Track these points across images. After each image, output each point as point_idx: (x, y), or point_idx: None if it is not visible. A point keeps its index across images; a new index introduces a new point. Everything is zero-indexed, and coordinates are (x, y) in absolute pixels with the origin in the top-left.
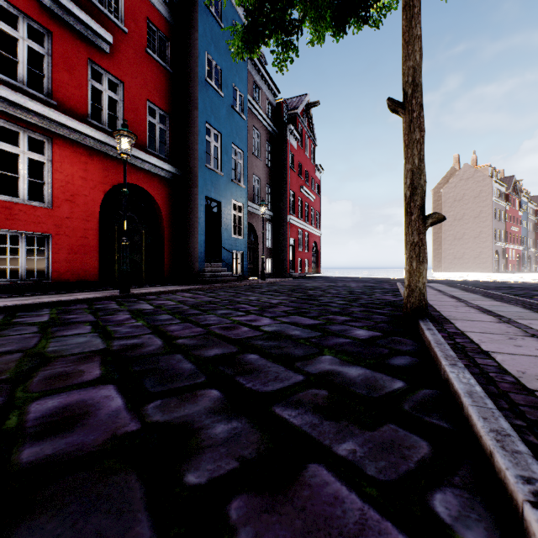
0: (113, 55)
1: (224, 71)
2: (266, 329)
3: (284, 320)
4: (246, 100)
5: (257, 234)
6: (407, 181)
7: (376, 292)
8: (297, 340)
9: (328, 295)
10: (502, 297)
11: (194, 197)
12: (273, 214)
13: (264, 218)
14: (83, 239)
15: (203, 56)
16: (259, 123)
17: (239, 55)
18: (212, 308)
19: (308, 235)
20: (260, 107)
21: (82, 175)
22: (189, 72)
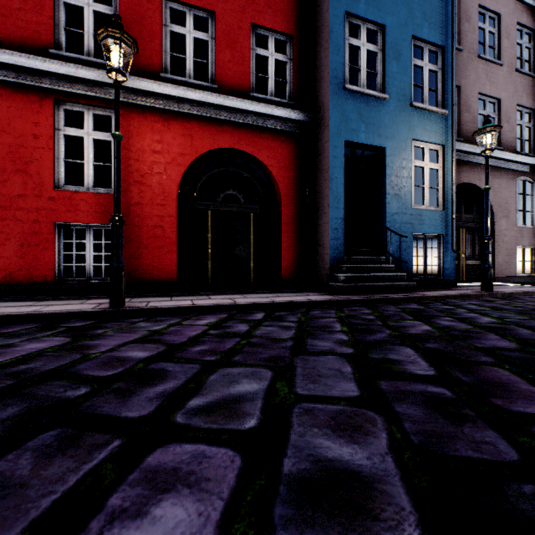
0: None
1: None
2: None
3: None
4: None
5: (490, 203)
6: None
7: None
8: None
9: None
10: None
11: (323, 147)
12: None
13: (509, 172)
14: (157, 229)
15: None
16: None
17: None
18: None
19: None
20: None
21: (156, 148)
22: None
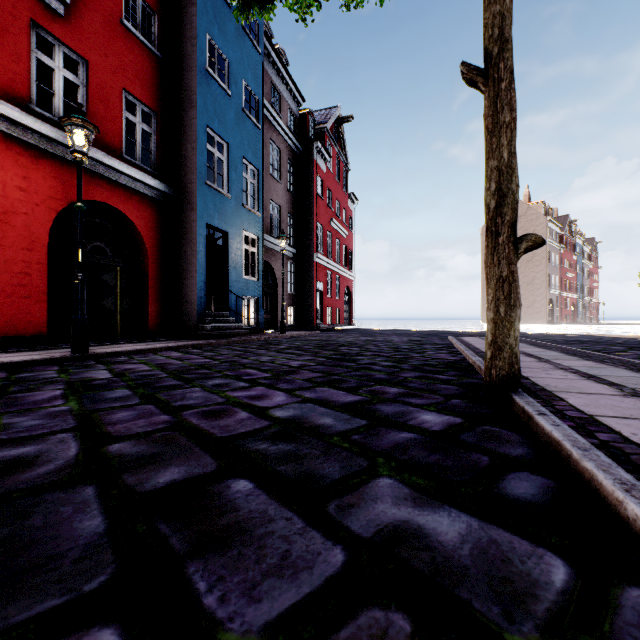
0: (70, 21)
1: (231, 62)
2: (277, 414)
3: (307, 396)
4: (262, 104)
5: (276, 276)
6: (491, 186)
7: (427, 349)
8: (327, 437)
9: (367, 353)
10: (587, 354)
11: (191, 223)
12: (296, 252)
13: (285, 257)
14: (22, 277)
15: (202, 39)
16: (278, 137)
17: (244, 12)
18: (201, 376)
19: (339, 279)
20: (279, 116)
21: (21, 184)
22: (184, 58)
